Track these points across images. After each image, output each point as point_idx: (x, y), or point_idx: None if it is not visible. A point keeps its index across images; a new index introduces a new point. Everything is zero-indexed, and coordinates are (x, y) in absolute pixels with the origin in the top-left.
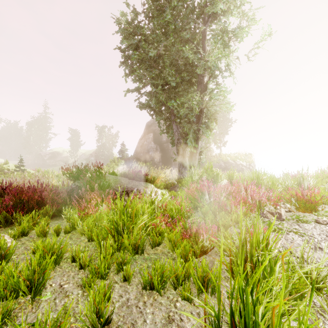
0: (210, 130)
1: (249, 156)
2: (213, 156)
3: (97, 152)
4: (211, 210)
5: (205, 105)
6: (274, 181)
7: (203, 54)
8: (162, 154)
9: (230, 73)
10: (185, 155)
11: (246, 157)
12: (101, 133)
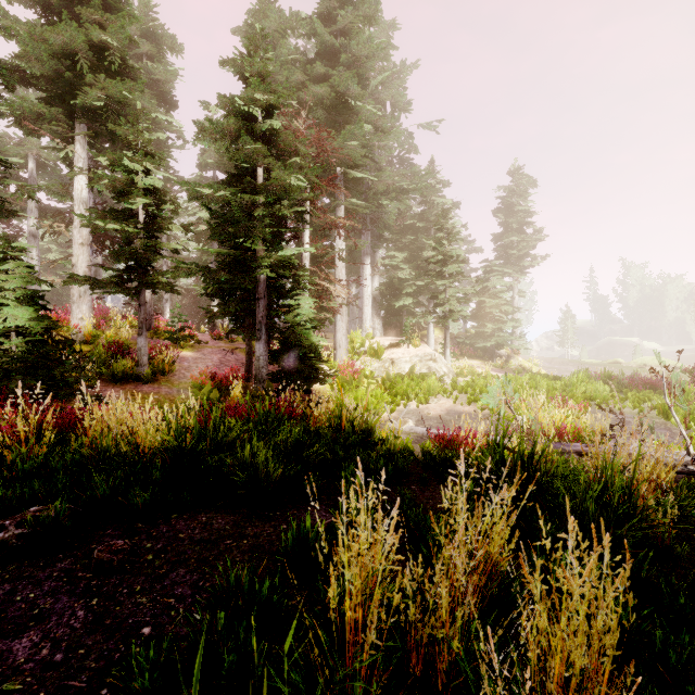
0: None
1: None
2: None
3: None
4: None
5: None
6: None
7: None
8: None
9: None
10: None
11: None
12: None
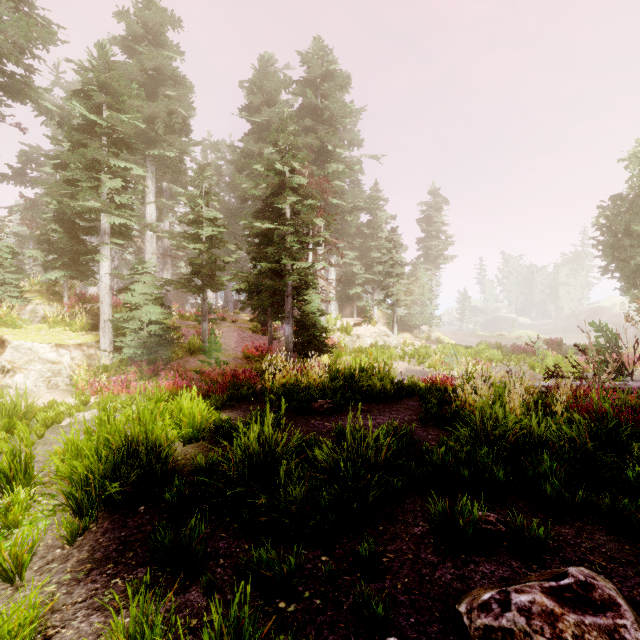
0: None
1: None
2: None
3: None
4: None
5: None
6: None
7: None
8: None
9: None
10: None
11: None
12: None
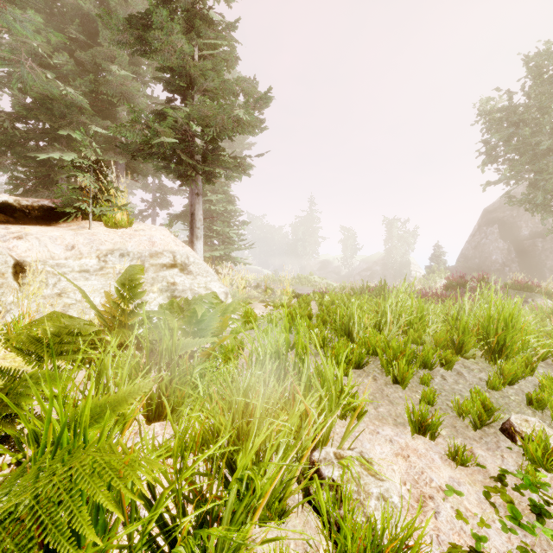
0: None
1: None
2: None
3: (384, 259)
4: None
5: None
6: None
7: None
8: (520, 258)
9: None
10: None
11: None
12: (391, 230)
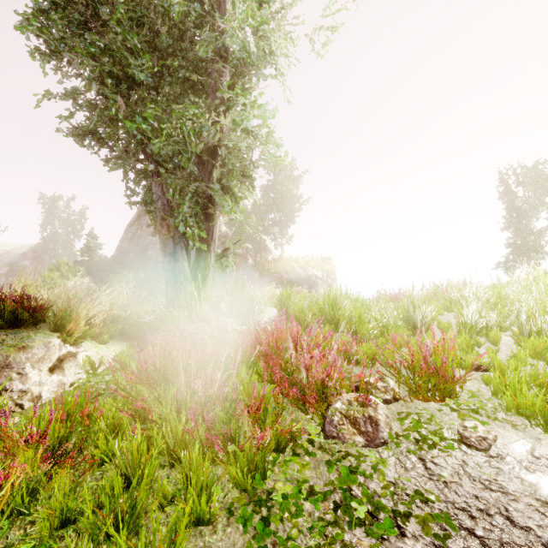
0: (235, 199)
1: (328, 262)
2: (270, 260)
3: (39, 250)
4: (175, 436)
5: (222, 139)
6: (363, 311)
7: (221, 27)
8: None
9: (275, 70)
10: (180, 256)
11: (322, 262)
12: (49, 210)
